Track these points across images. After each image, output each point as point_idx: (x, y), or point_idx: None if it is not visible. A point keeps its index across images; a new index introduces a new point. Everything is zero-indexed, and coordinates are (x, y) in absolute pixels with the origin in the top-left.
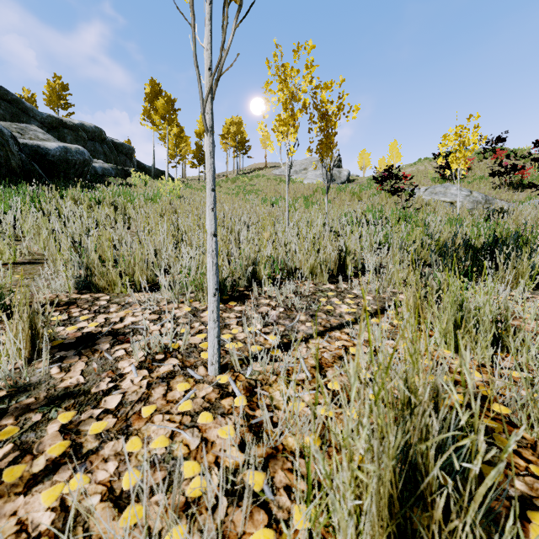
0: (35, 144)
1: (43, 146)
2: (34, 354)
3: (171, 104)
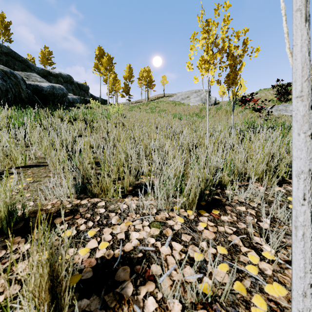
0: (35, 84)
1: (40, 85)
2: (53, 310)
3: (110, 60)
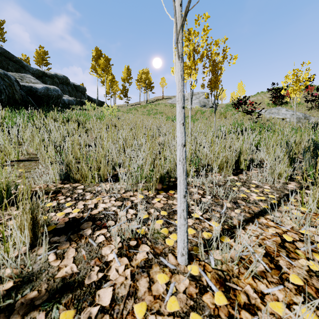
0: (29, 85)
1: (34, 87)
2: (34, 240)
3: (108, 62)
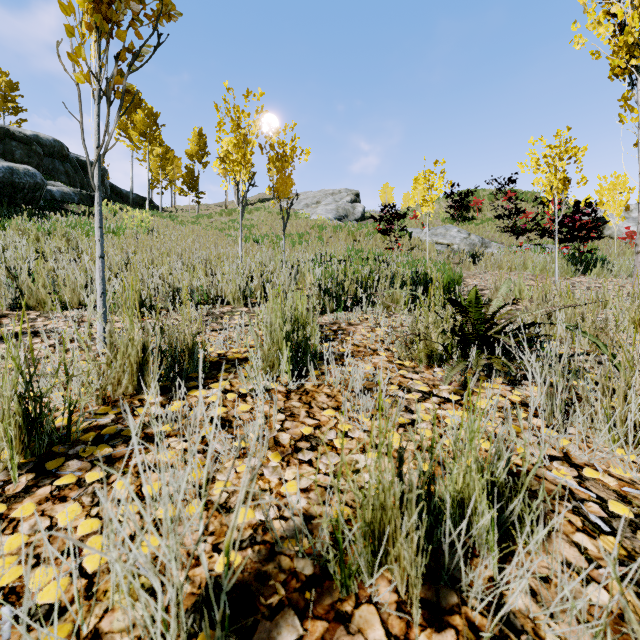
0: None
1: None
2: None
3: (153, 119)
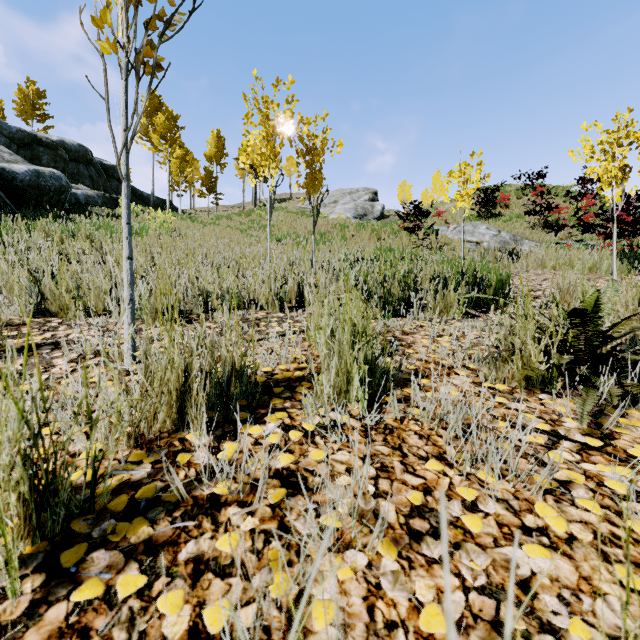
0: None
1: (9, 170)
2: None
3: (173, 122)
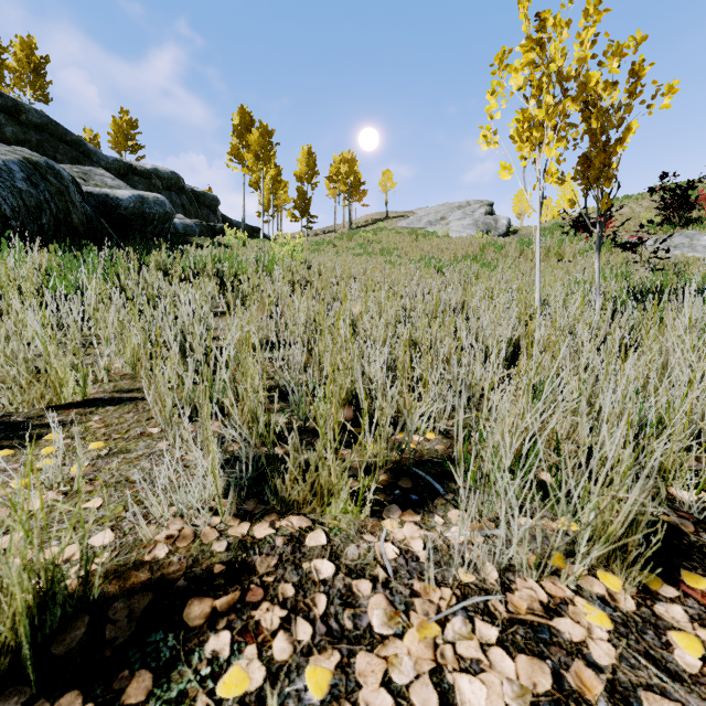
0: (103, 192)
1: (113, 196)
2: None
3: (267, 138)
